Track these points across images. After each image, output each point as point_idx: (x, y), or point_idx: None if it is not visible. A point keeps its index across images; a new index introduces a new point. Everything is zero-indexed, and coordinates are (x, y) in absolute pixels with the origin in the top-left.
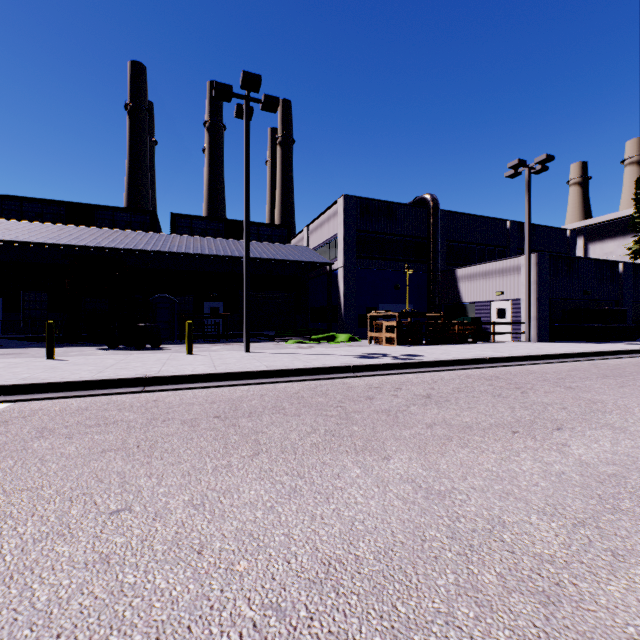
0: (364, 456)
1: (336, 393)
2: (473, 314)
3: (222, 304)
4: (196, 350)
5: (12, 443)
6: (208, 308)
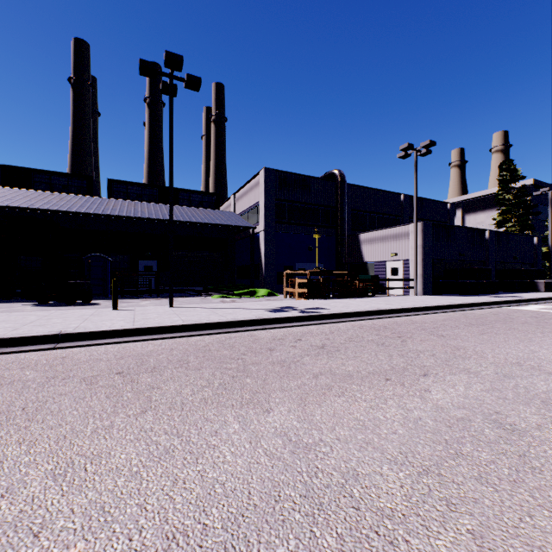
0: (247, 410)
1: (242, 345)
2: (373, 272)
3: (156, 262)
4: (125, 305)
5: None
6: (142, 266)
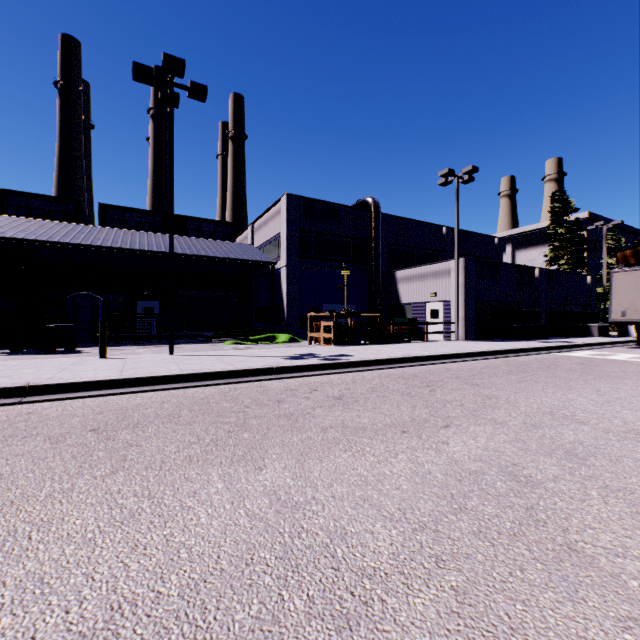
0: (237, 467)
1: (247, 397)
2: (411, 314)
3: (158, 303)
4: (117, 353)
5: None
6: (142, 307)
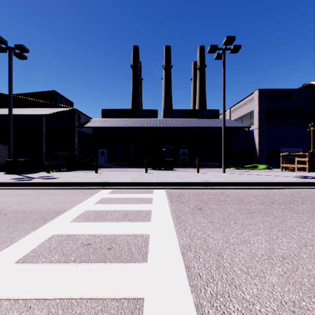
0: None
1: None
2: None
3: (187, 150)
4: (191, 171)
5: (200, 205)
6: (181, 152)
